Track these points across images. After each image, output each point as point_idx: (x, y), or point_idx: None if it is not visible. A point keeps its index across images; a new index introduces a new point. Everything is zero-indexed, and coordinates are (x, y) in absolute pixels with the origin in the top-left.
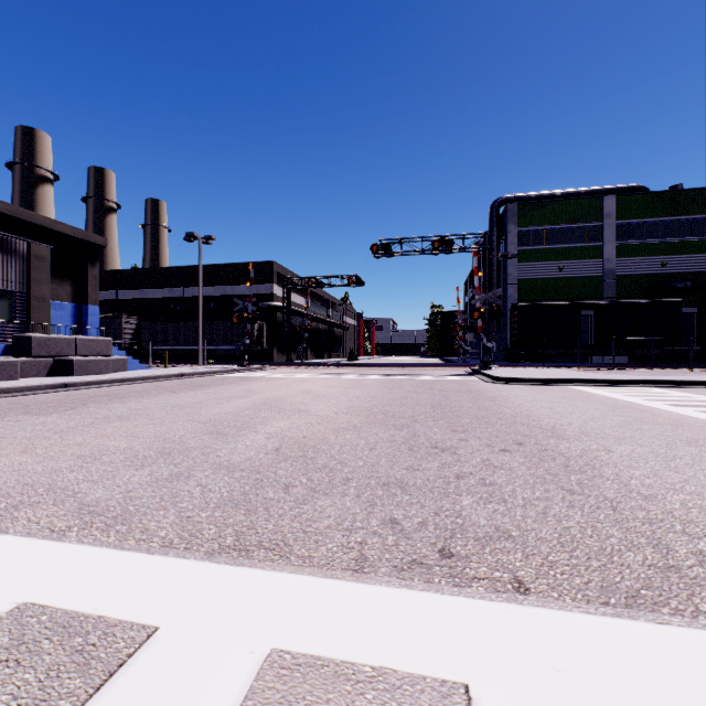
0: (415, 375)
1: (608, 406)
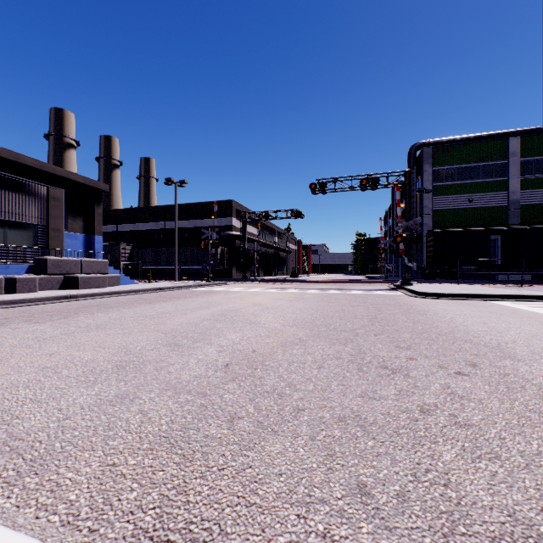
0: (347, 290)
1: (540, 322)
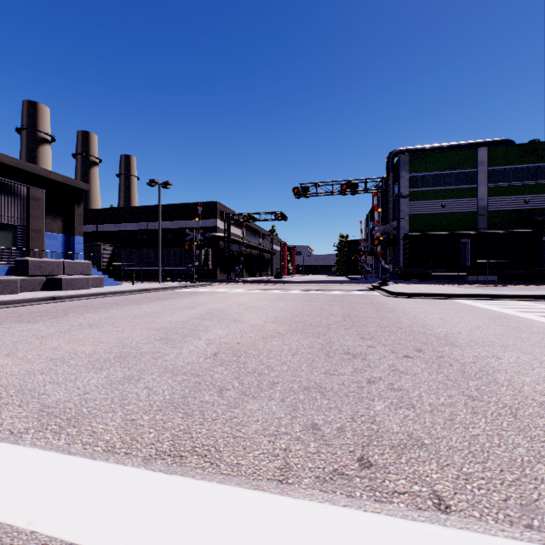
0: (327, 290)
1: (488, 317)
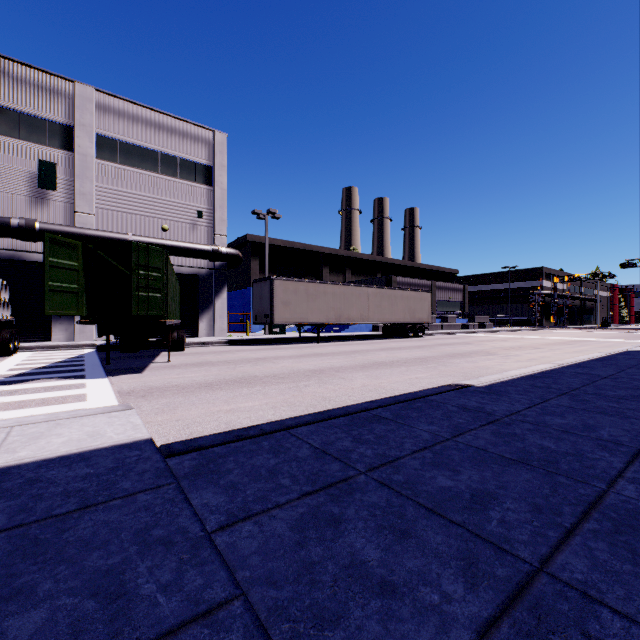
0: None
1: None
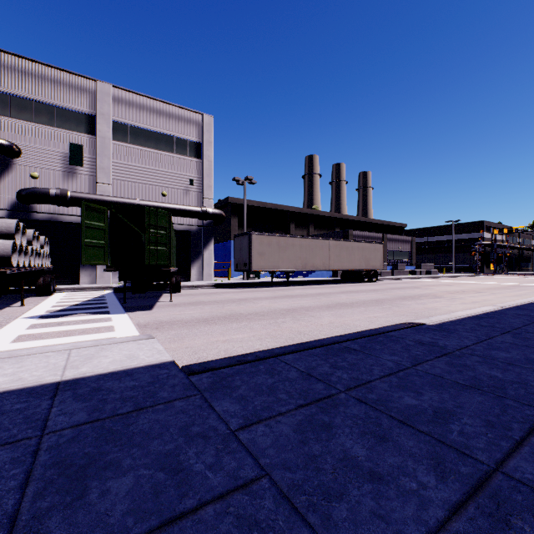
0: None
1: None
